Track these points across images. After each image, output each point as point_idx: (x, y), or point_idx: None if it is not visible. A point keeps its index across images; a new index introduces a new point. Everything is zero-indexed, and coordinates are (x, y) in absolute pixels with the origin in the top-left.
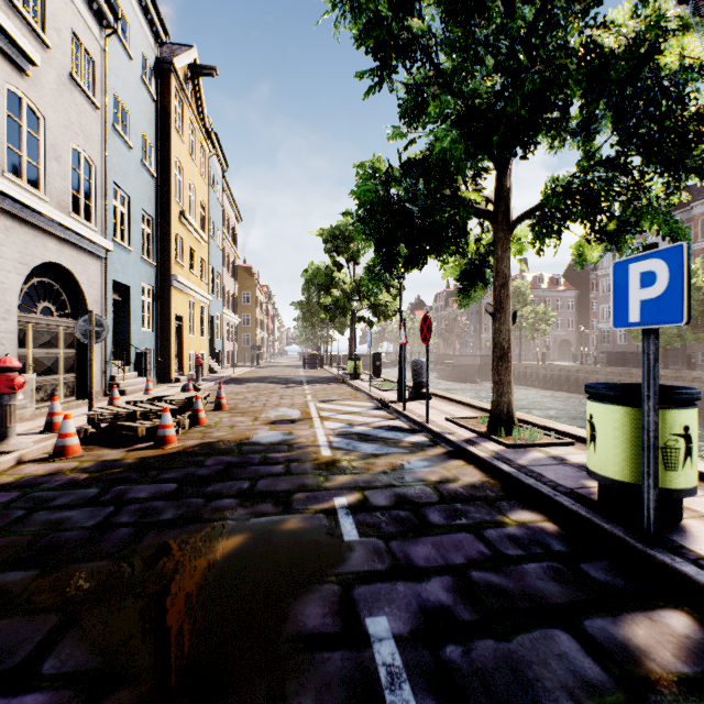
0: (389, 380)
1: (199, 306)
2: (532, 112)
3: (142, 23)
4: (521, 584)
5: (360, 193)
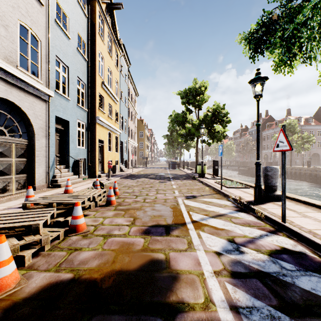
0: (226, 178)
1: (114, 135)
2: None
3: None
4: None
5: None
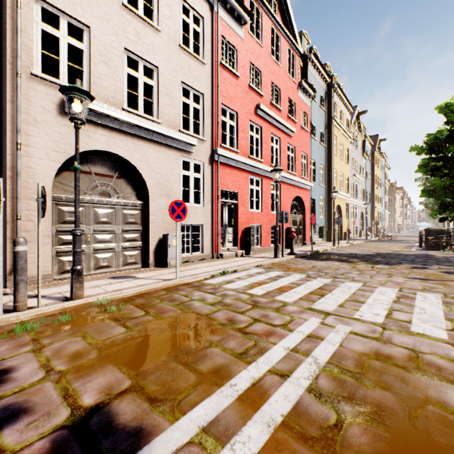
0: None
1: (379, 212)
2: None
3: (369, 147)
4: None
5: (425, 205)
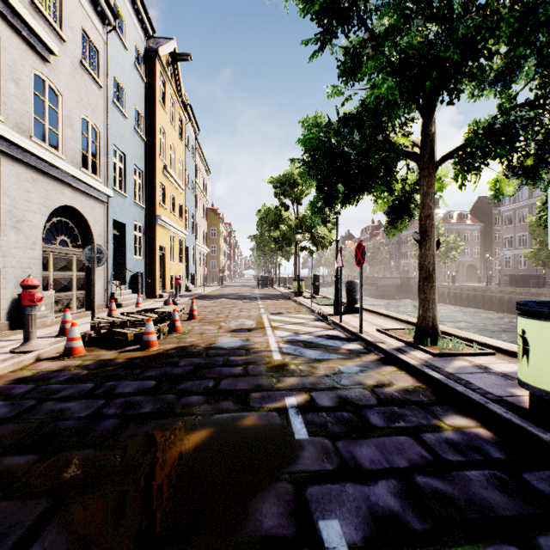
0: (326, 297)
1: (178, 239)
2: (463, 57)
3: (135, 22)
4: (467, 492)
5: (305, 140)
